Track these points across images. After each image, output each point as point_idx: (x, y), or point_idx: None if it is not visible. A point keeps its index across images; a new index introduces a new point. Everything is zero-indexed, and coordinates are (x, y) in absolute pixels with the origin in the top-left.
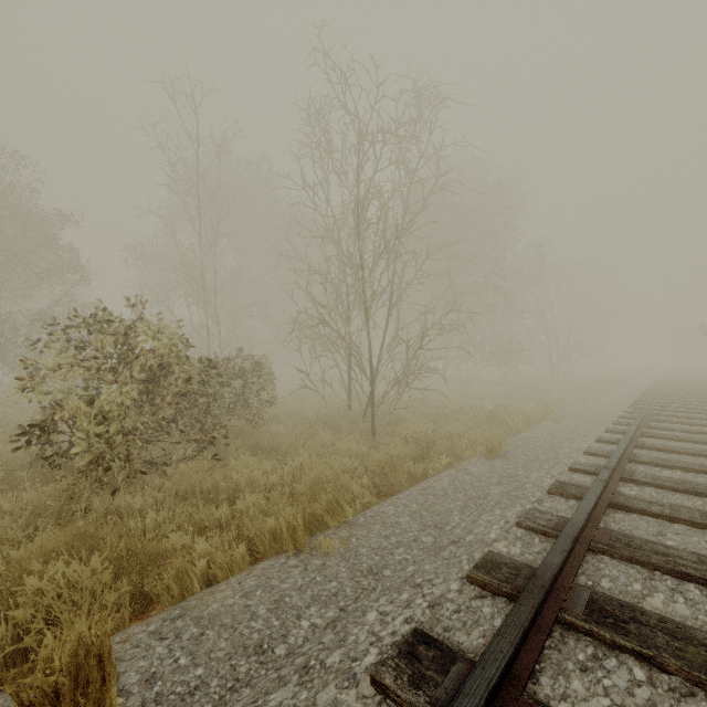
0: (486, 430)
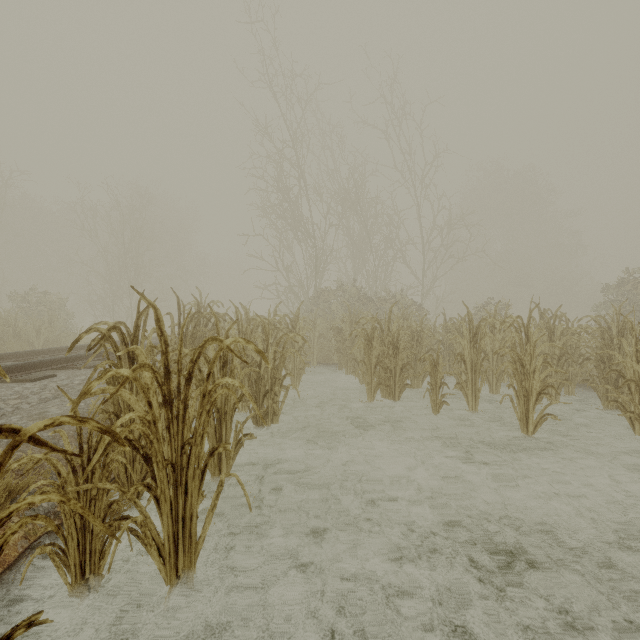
0: None
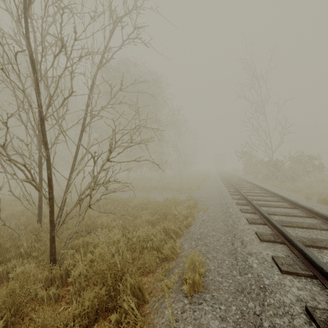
0: (165, 227)
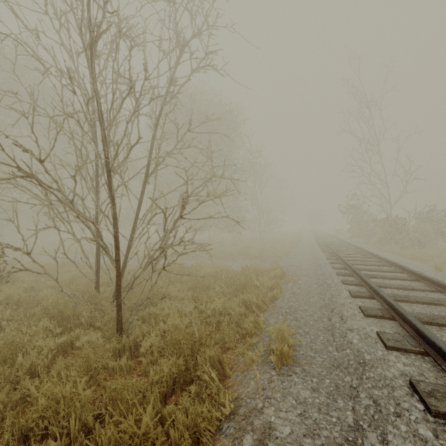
0: (245, 300)
